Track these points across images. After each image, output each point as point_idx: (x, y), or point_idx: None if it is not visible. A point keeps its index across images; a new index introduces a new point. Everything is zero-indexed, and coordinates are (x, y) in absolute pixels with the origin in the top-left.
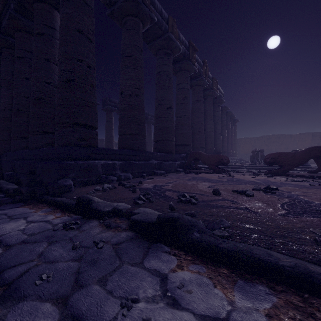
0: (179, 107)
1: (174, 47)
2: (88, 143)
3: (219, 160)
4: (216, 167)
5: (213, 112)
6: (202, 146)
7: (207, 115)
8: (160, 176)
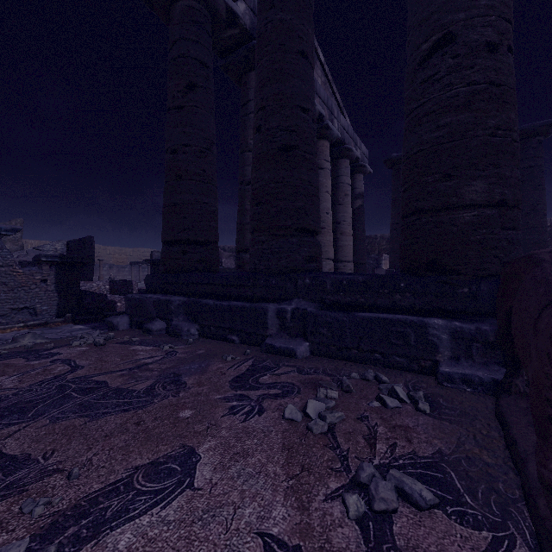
0: None
1: None
2: (166, 268)
3: None
4: None
5: None
6: None
7: None
8: (234, 353)
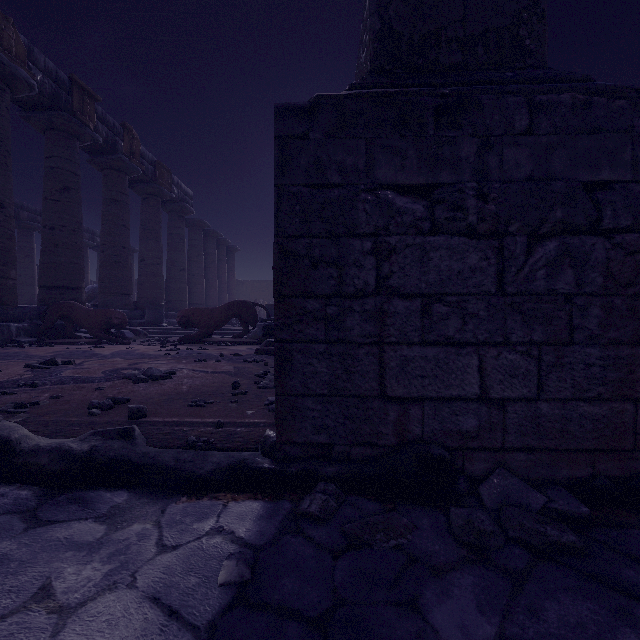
0: (49, 207)
1: (11, 76)
2: None
3: (108, 319)
4: (107, 332)
5: (171, 228)
6: (124, 291)
7: (148, 231)
8: None
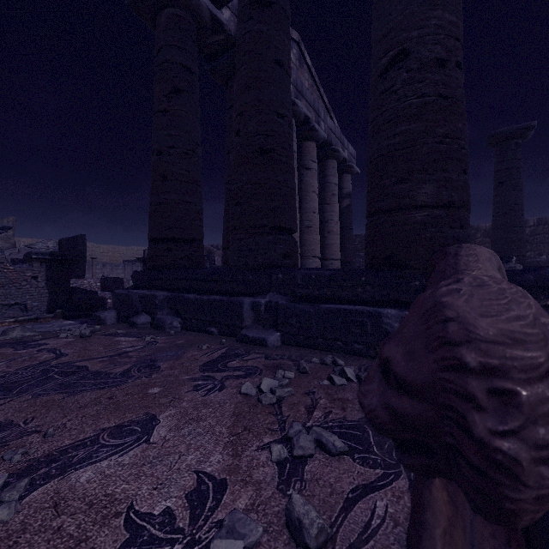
0: None
1: None
2: (152, 265)
3: None
4: None
5: None
6: None
7: None
8: (211, 343)
